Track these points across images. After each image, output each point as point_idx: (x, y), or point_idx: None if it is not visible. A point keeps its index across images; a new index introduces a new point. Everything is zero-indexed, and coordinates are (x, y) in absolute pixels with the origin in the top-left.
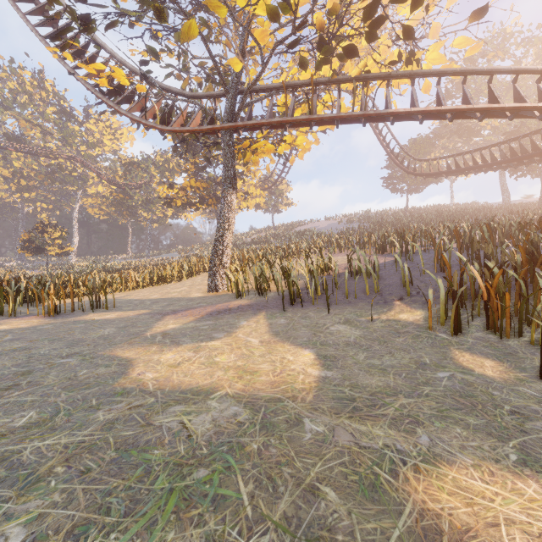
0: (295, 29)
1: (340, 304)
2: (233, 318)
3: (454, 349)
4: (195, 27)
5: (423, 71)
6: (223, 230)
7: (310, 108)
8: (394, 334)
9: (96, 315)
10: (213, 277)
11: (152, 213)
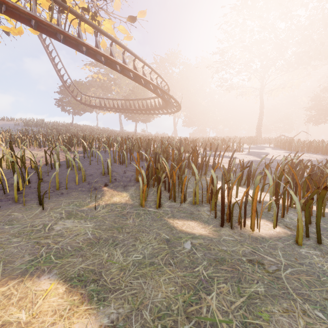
0: None
1: (53, 196)
2: None
3: (167, 218)
4: None
5: (104, 31)
6: None
7: None
8: (122, 217)
9: None
10: None
11: None
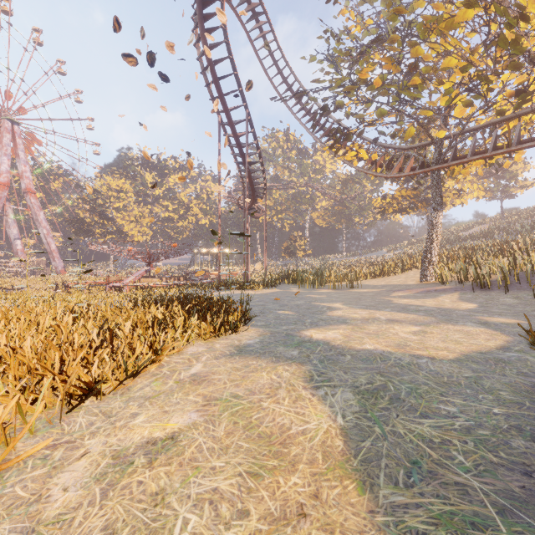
0: (486, 104)
1: (521, 290)
2: (437, 294)
3: None
4: (412, 130)
5: None
6: (432, 239)
7: (508, 142)
8: None
9: (355, 290)
10: (424, 271)
11: (364, 218)
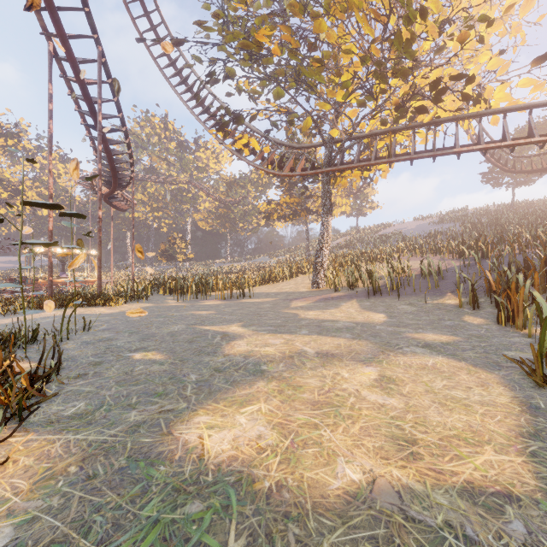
0: (376, 108)
1: (408, 295)
2: (336, 302)
3: (467, 315)
4: (310, 120)
5: (488, 111)
6: (323, 244)
7: (389, 153)
8: (436, 310)
9: (247, 300)
10: (316, 277)
11: (249, 224)
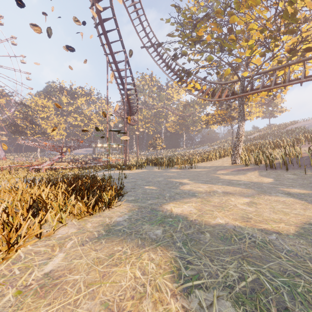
0: (273, 55)
1: (295, 169)
2: (244, 172)
3: None
4: (229, 70)
5: None
6: (239, 138)
7: (284, 80)
8: (311, 178)
9: (193, 170)
10: (234, 158)
11: (196, 127)
